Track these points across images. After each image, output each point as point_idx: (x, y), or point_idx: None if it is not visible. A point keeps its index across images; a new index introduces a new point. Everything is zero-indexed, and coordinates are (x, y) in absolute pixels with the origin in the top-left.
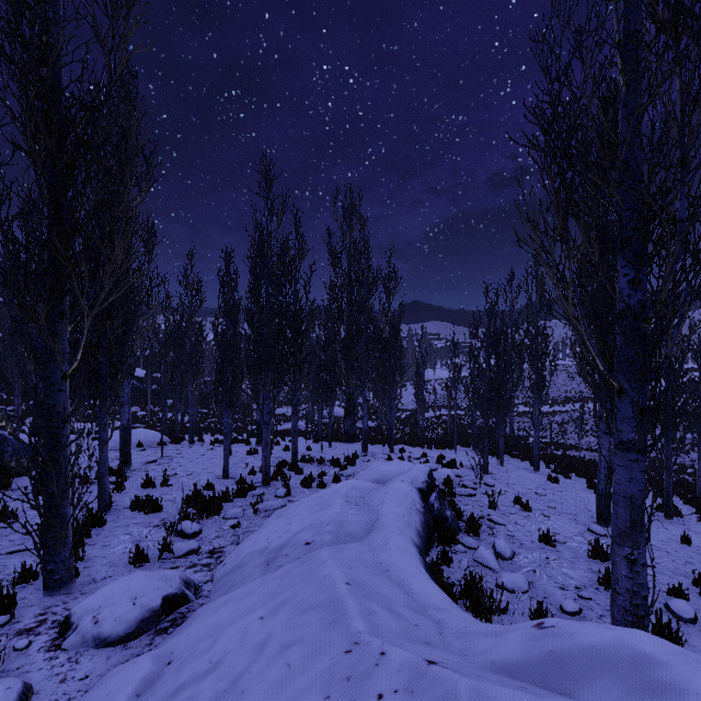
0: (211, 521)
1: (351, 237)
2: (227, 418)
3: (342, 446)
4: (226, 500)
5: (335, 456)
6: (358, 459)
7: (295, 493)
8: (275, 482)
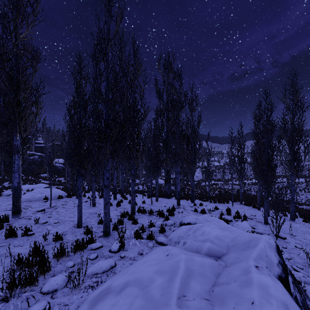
0: (22, 299)
1: (168, 82)
2: (80, 182)
3: (163, 200)
4: (61, 257)
5: (160, 207)
6: (175, 210)
7: (128, 245)
8: (115, 231)
